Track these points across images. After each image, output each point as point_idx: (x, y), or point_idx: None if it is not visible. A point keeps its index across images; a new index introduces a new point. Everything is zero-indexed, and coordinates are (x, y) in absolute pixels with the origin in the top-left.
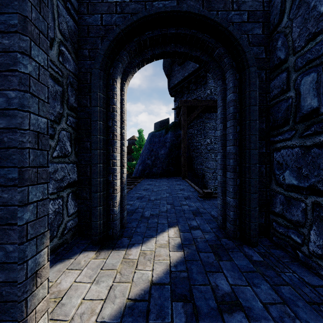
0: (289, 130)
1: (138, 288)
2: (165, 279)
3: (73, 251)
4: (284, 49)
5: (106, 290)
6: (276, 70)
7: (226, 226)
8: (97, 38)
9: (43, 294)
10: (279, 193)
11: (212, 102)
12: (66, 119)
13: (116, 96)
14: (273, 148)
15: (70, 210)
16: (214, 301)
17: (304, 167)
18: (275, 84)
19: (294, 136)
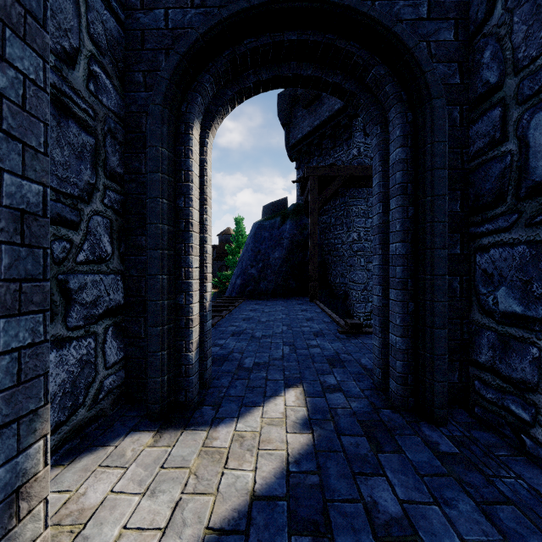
0: (507, 214)
1: (227, 506)
2: (278, 489)
3: (114, 430)
4: (497, 65)
5: (168, 509)
6: (480, 104)
7: (389, 387)
8: (158, 51)
9: (34, 533)
10: (487, 328)
11: (361, 169)
12: (102, 195)
13: (193, 154)
14: (474, 246)
15: (111, 357)
16: (370, 535)
17: (536, 281)
18: (479, 130)
19: (517, 223)
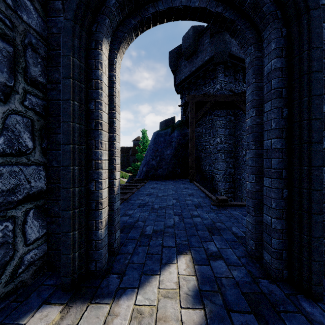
0: None
1: None
2: None
3: (28, 303)
4: None
5: None
6: None
7: (264, 258)
8: None
9: None
10: None
11: (222, 97)
12: (22, 97)
13: (102, 67)
14: None
15: (32, 235)
16: None
17: None
18: None
19: None
